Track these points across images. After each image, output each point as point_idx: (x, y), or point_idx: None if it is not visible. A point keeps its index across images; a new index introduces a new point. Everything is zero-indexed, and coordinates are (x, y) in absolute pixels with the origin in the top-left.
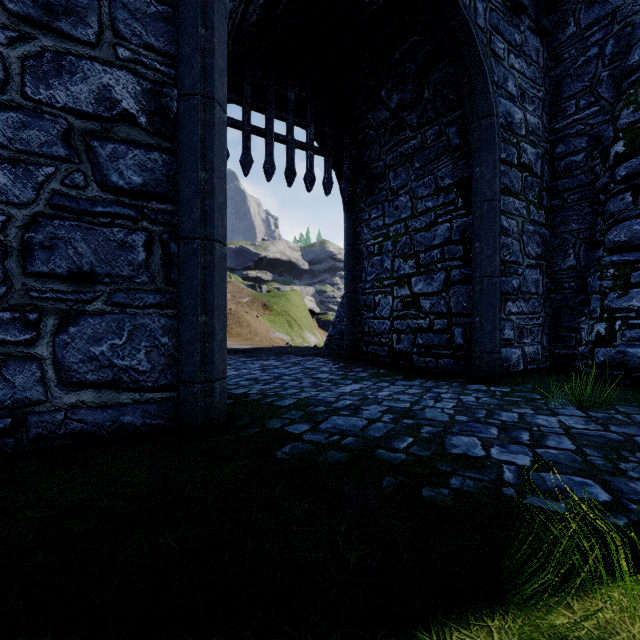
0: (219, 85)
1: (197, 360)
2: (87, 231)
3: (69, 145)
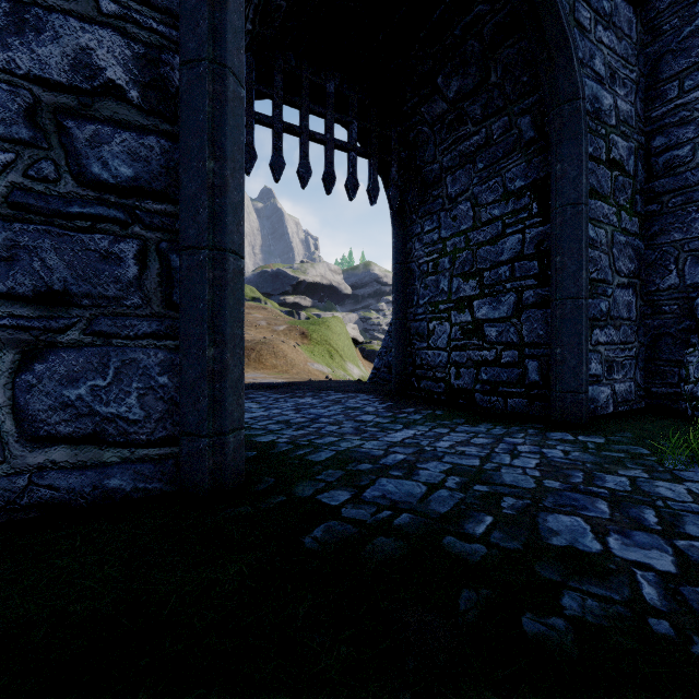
0: (233, 49)
1: (204, 406)
2: (59, 238)
3: (34, 125)
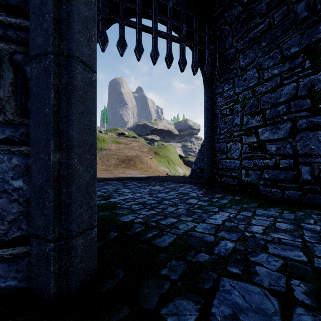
0: None
1: (49, 211)
2: None
3: None
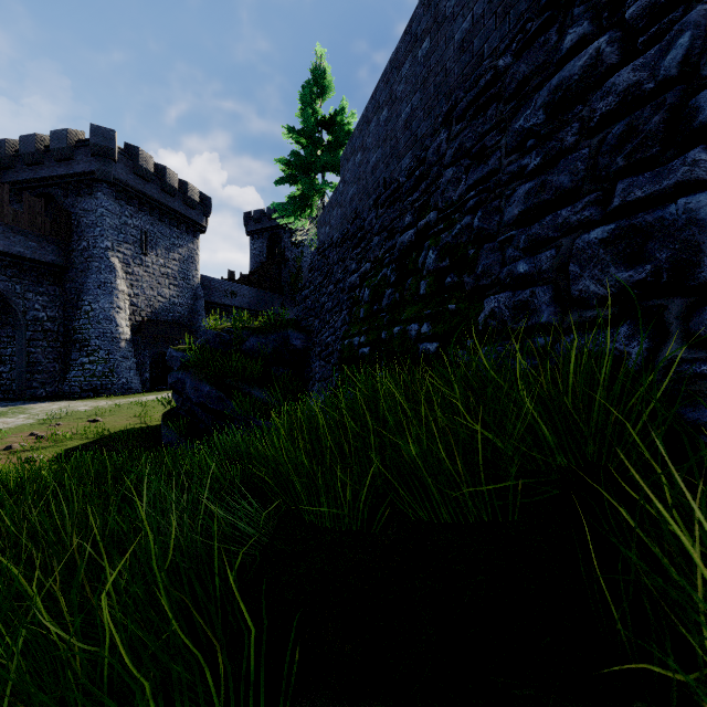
0: None
1: None
2: None
3: None
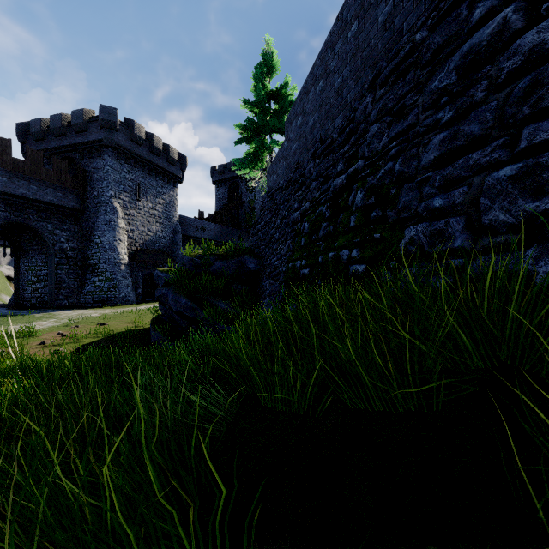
0: None
1: None
2: None
3: None
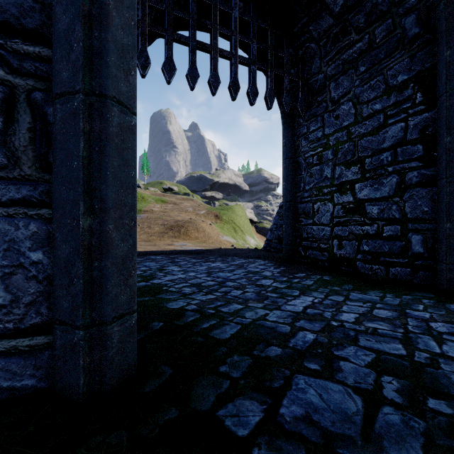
0: None
1: (77, 290)
2: None
3: None
